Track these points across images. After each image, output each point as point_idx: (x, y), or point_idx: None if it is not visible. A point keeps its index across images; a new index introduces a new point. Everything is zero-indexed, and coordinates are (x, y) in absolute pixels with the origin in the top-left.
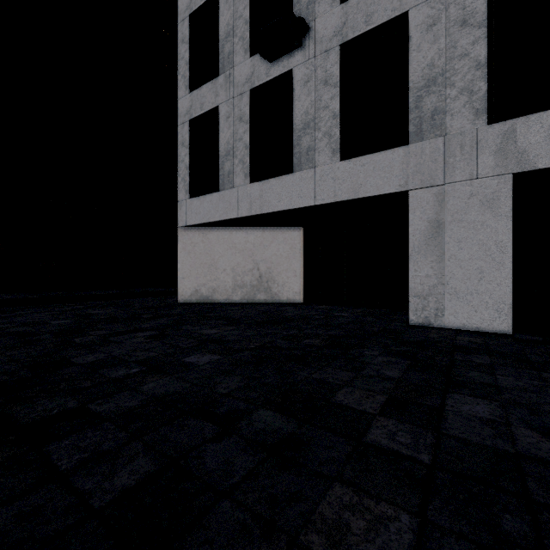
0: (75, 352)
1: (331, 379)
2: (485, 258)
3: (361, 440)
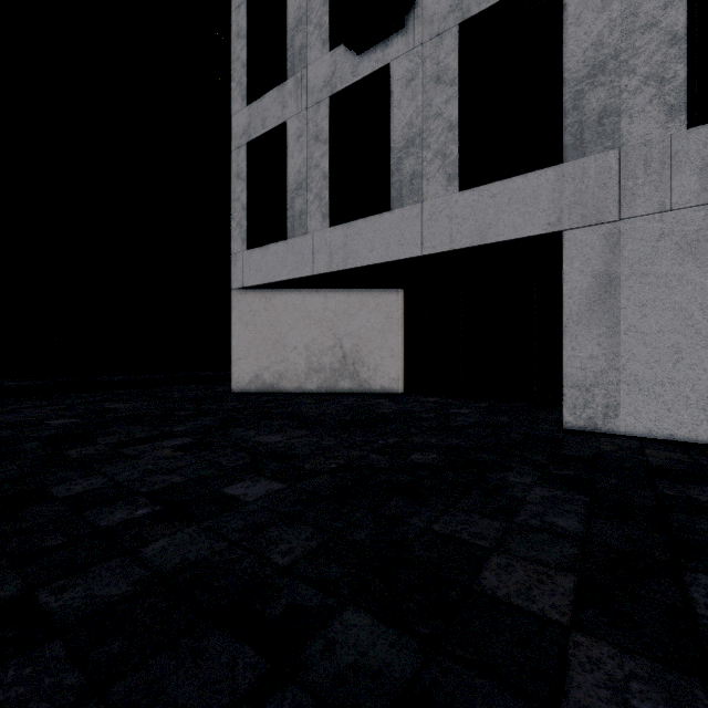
0: (61, 475)
1: (466, 535)
2: (685, 330)
3: (559, 707)
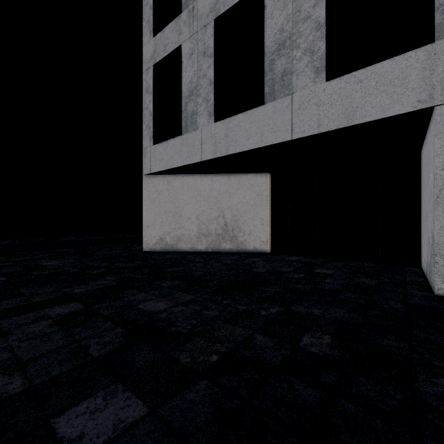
0: None
1: None
2: None
3: None
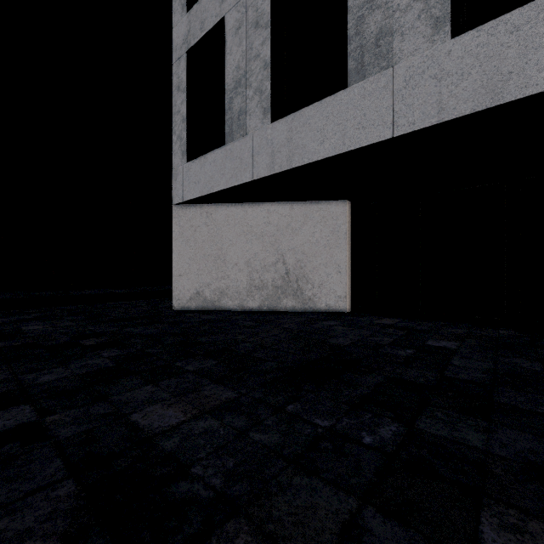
0: None
1: None
2: None
3: None
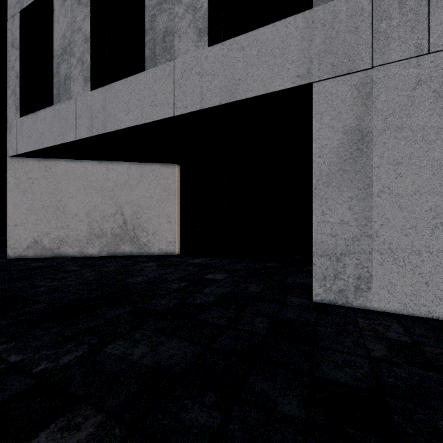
0: None
1: None
2: None
3: None
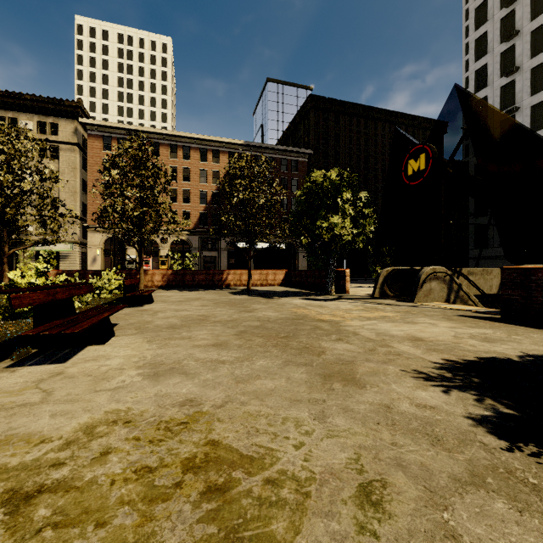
0: None
1: None
2: None
3: None
